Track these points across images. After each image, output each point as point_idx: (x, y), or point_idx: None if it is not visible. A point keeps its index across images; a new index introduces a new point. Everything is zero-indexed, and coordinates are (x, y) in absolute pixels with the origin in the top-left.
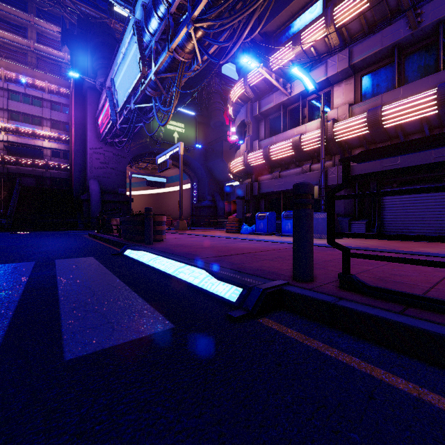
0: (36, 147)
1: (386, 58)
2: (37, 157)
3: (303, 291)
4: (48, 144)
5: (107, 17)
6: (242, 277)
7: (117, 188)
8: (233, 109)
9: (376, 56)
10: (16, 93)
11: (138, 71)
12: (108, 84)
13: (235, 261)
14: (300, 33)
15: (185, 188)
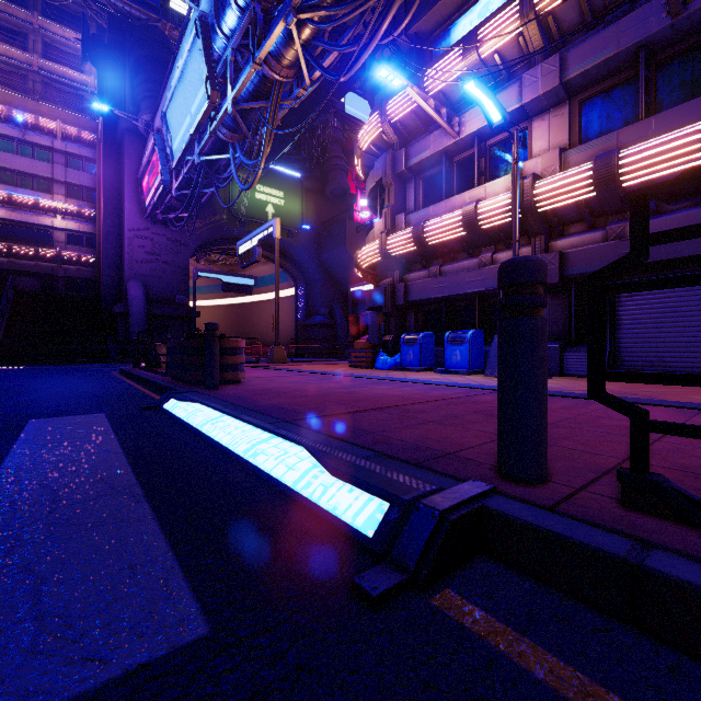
0: (41, 227)
1: (624, 69)
2: (44, 244)
3: (539, 517)
4: (61, 224)
5: (159, 18)
6: (385, 469)
7: (173, 294)
8: (362, 163)
9: (607, 66)
10: (8, 139)
11: (205, 98)
12: (157, 123)
13: (368, 425)
14: (475, 30)
15: (286, 295)
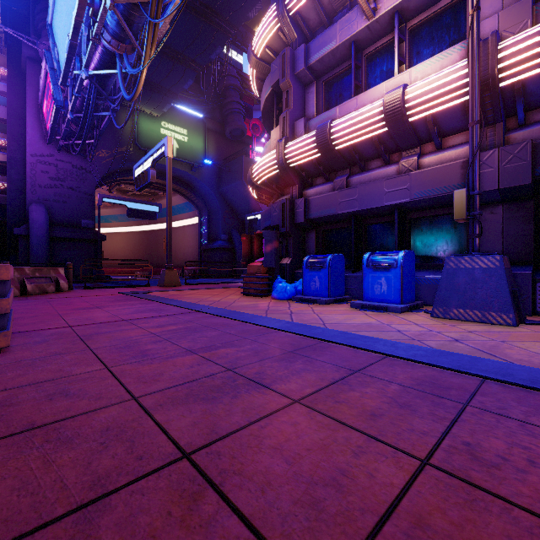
0: None
1: None
2: None
3: None
4: None
5: None
6: None
7: (79, 218)
8: (257, 75)
9: None
10: None
11: None
12: None
13: None
14: None
15: (192, 223)
